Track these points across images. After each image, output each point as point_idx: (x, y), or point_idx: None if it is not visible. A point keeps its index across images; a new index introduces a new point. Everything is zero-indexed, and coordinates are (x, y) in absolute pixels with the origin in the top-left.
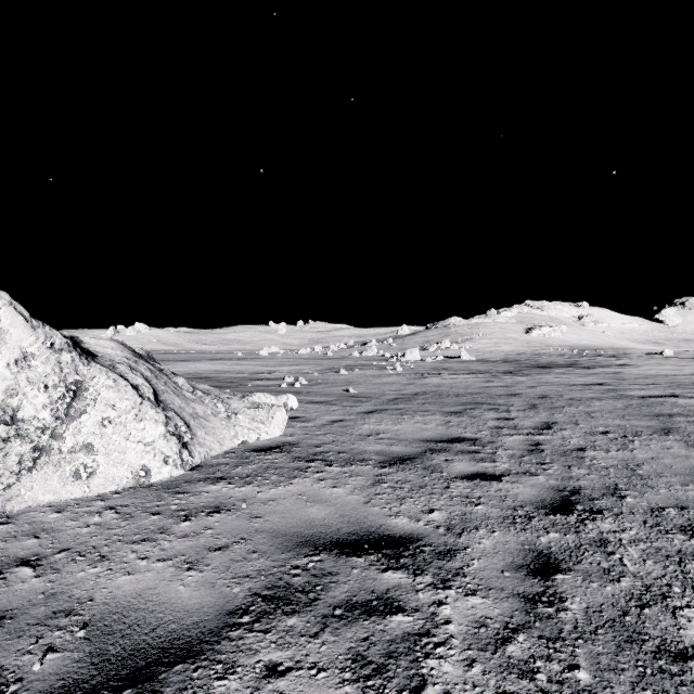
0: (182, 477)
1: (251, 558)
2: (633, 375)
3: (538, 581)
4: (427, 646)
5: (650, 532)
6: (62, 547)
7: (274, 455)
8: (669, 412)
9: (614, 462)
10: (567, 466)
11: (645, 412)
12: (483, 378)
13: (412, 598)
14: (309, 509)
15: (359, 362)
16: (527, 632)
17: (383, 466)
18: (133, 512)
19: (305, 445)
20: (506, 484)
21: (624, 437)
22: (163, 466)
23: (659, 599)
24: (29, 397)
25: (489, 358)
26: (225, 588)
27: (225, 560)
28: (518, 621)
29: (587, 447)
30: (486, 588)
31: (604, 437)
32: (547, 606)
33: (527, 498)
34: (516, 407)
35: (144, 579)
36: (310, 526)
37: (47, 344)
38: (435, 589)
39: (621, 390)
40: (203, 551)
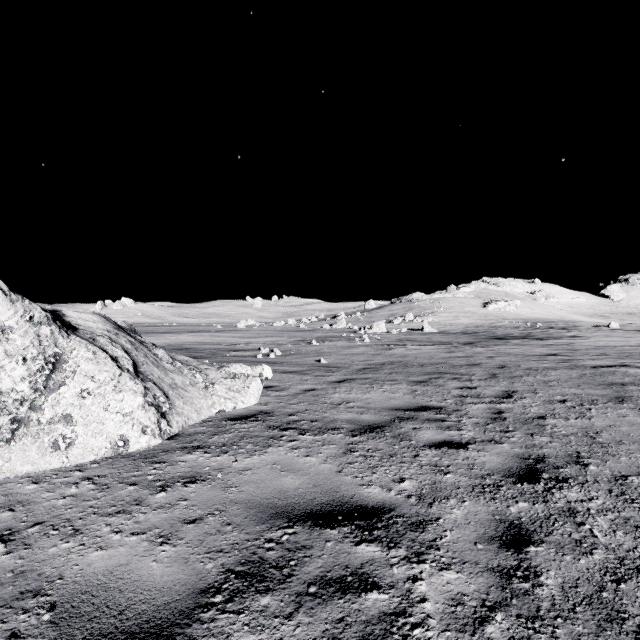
0: (160, 446)
1: (225, 531)
2: (584, 346)
3: (511, 554)
4: (404, 628)
5: (616, 502)
6: (36, 520)
7: (250, 424)
8: (621, 381)
9: (574, 430)
10: (530, 434)
11: (599, 381)
12: (445, 349)
13: (387, 573)
14: (283, 478)
15: (329, 334)
16: (505, 611)
17: (354, 435)
18: (110, 483)
19: (279, 413)
20: (473, 452)
21: (581, 405)
22: (141, 436)
23: (634, 573)
24: (7, 370)
25: (450, 330)
26: (198, 564)
27: (198, 533)
28: (495, 598)
29: (547, 415)
30: (460, 561)
31: (562, 405)
32: (522, 581)
33: (494, 466)
34: (478, 376)
35: (117, 555)
36: (284, 496)
37: (25, 317)
38: (409, 563)
39: (575, 361)
40: (177, 524)
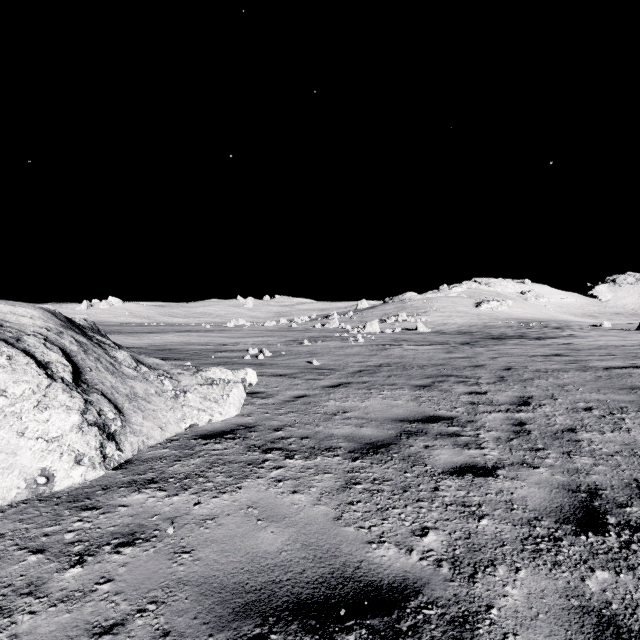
0: (100, 481)
1: None
2: (585, 346)
3: None
4: None
5: None
6: None
7: (225, 444)
8: None
9: (616, 447)
10: (566, 453)
11: (619, 385)
12: (443, 350)
13: None
14: (260, 533)
15: (322, 334)
16: None
17: (354, 457)
18: (4, 549)
19: (263, 428)
20: (506, 481)
21: (611, 414)
22: (73, 468)
23: None
24: None
25: (444, 330)
26: None
27: None
28: None
29: (576, 427)
30: None
31: (590, 414)
32: None
33: (539, 504)
34: (485, 379)
35: None
36: (259, 568)
37: None
38: None
39: (583, 361)
40: (80, 637)
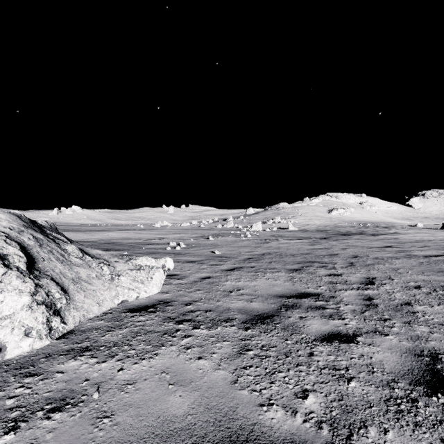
0: (45, 349)
1: None
2: (407, 240)
3: None
4: None
5: None
6: None
7: (147, 316)
8: None
9: (443, 317)
10: (407, 323)
11: (436, 269)
12: (307, 243)
13: None
14: (170, 397)
15: (222, 232)
16: None
17: (246, 327)
18: None
19: (177, 303)
20: (364, 347)
21: (435, 291)
22: (23, 339)
23: None
24: None
25: (307, 229)
26: None
27: None
28: None
29: (411, 301)
30: None
31: (420, 291)
32: None
33: (394, 367)
34: (339, 264)
35: None
36: (168, 433)
37: None
38: None
39: (408, 251)
40: None
